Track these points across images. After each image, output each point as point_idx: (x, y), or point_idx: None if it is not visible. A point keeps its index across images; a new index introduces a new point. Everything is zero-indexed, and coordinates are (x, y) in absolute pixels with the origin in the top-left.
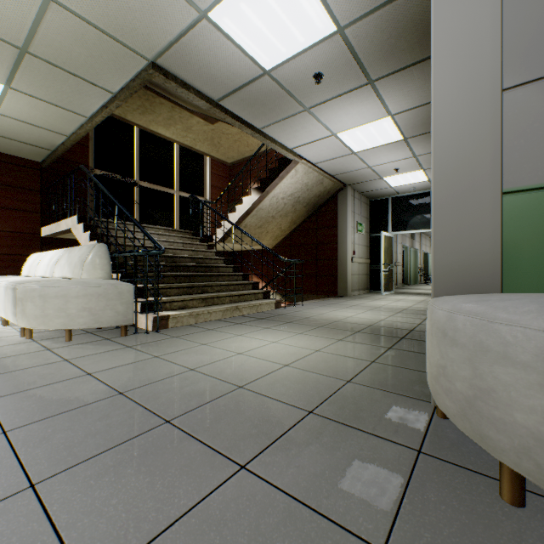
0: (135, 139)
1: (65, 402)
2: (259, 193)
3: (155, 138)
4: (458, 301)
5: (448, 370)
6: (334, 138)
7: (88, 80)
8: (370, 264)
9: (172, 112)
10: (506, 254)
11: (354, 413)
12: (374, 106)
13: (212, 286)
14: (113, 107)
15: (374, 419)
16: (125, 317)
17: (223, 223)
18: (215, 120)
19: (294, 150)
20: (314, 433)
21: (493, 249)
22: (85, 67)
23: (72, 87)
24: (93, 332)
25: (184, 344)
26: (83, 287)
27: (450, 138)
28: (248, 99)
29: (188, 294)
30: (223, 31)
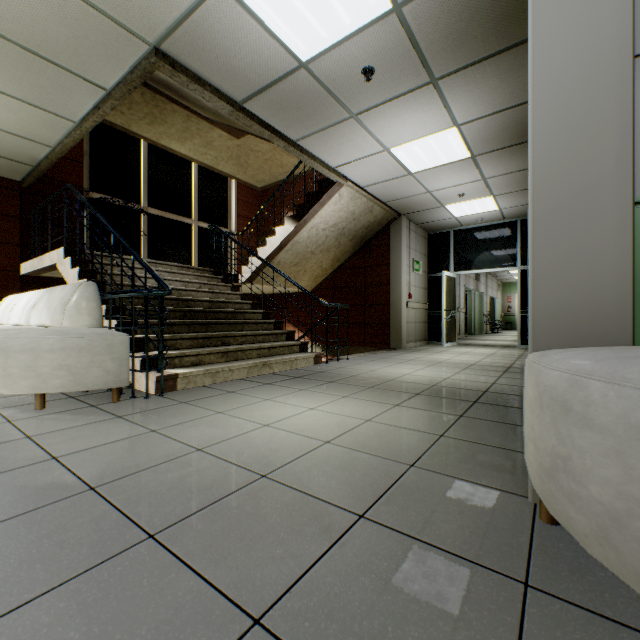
0: (142, 156)
1: (6, 505)
2: (295, 222)
3: (167, 155)
4: (584, 357)
5: (574, 464)
6: (387, 154)
7: (73, 71)
8: (428, 310)
9: (188, 123)
10: (638, 290)
11: (423, 517)
12: (437, 113)
13: (235, 336)
14: (107, 108)
15: (453, 527)
16: (117, 377)
17: (251, 259)
18: (241, 133)
19: (338, 170)
20: (367, 554)
21: (620, 283)
22: (67, 53)
23: (52, 80)
24: (77, 397)
25: (193, 413)
26: (60, 338)
27: (557, 128)
28: (280, 100)
29: (204, 347)
30: (246, 6)
